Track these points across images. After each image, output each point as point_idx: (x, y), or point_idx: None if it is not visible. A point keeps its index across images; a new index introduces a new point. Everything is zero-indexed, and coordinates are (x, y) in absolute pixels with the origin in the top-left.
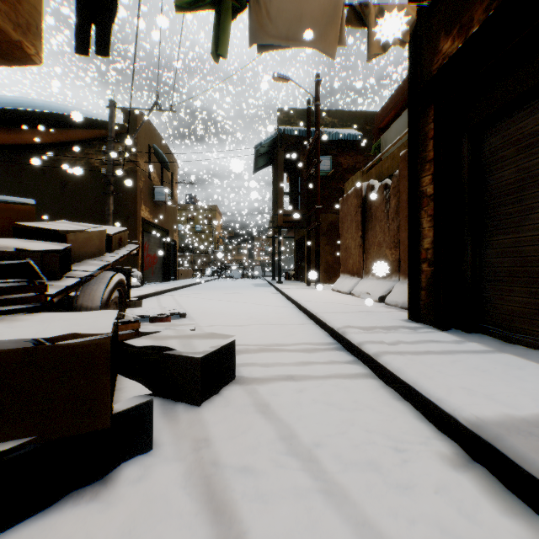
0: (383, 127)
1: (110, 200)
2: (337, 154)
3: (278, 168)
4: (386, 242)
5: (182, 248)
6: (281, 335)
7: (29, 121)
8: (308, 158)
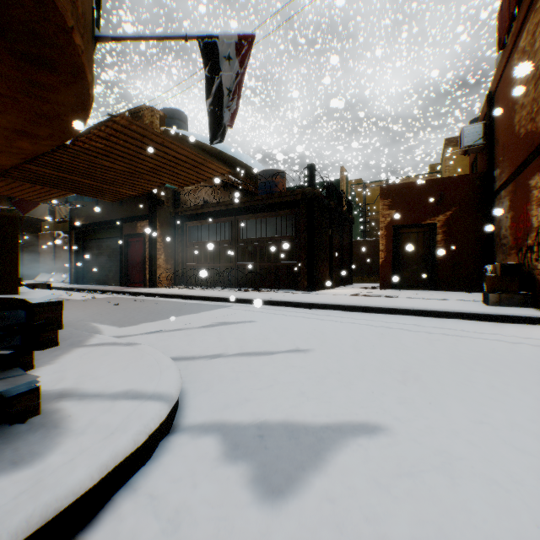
0: None
1: None
2: None
3: None
4: (67, 260)
5: None
6: None
7: None
8: None
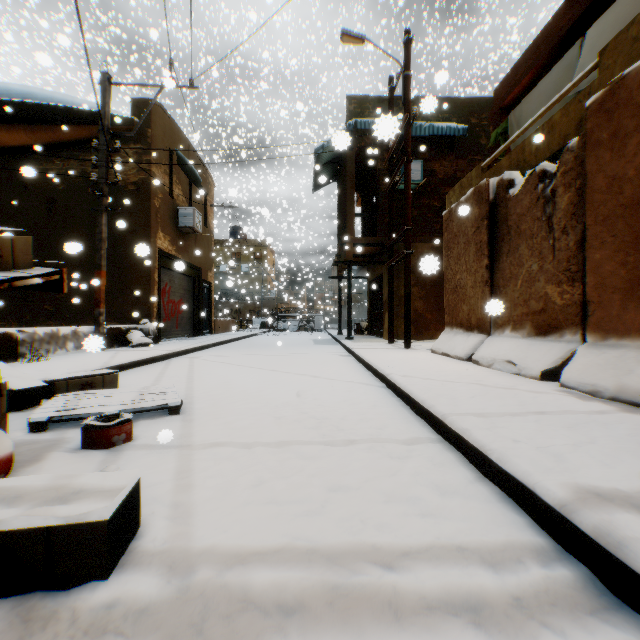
0: (507, 107)
1: (103, 218)
2: (429, 159)
3: (347, 180)
4: (545, 273)
5: (225, 293)
6: (377, 491)
7: (4, 116)
8: (391, 161)
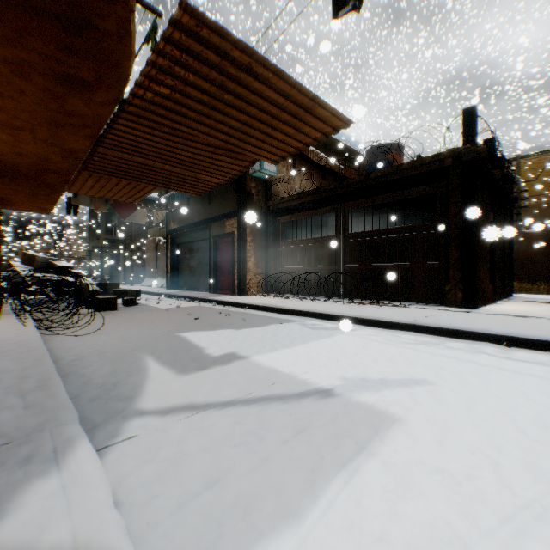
0: None
1: None
2: (143, 204)
3: None
4: (165, 265)
5: None
6: None
7: None
8: None
